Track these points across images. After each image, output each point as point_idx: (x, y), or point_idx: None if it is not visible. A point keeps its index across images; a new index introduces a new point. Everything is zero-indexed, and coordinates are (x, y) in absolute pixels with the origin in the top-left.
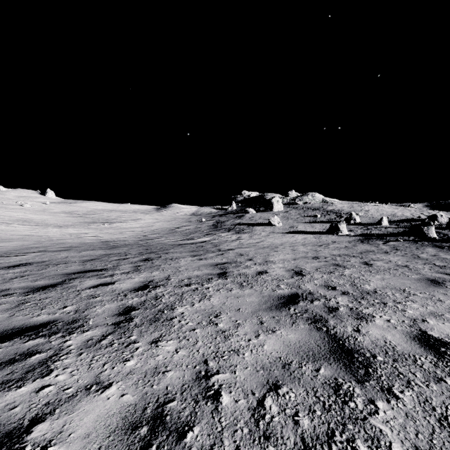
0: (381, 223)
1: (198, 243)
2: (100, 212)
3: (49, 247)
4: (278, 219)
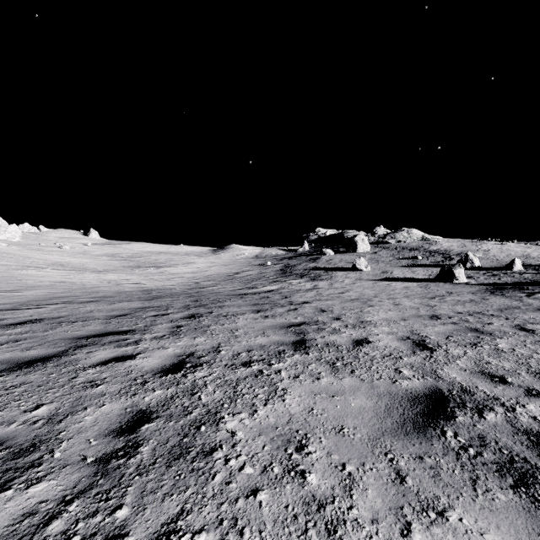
0: (512, 267)
1: (262, 293)
2: (147, 255)
3: (77, 297)
4: (365, 261)
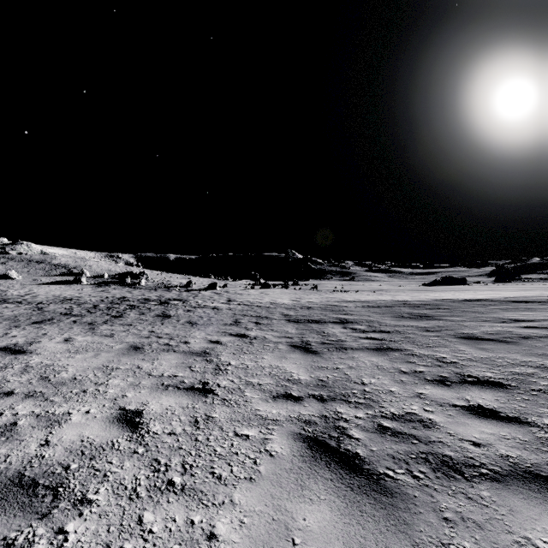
0: (104, 276)
1: None
2: None
3: None
4: (16, 273)
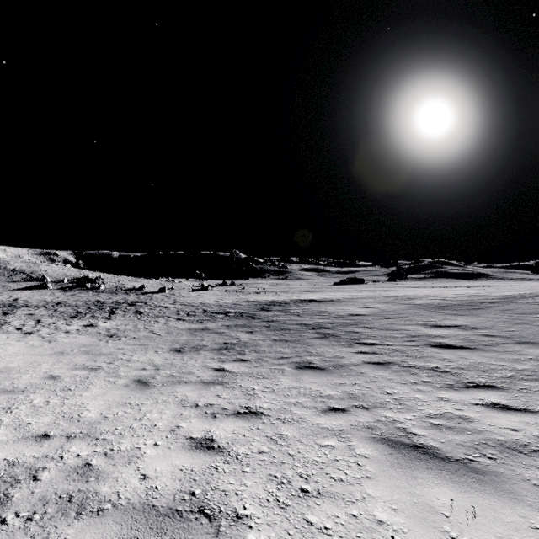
0: (64, 281)
1: None
2: None
3: None
4: None
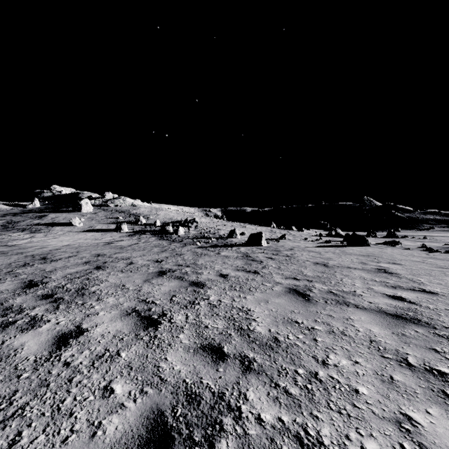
0: (156, 224)
1: None
2: None
3: None
4: (79, 220)
